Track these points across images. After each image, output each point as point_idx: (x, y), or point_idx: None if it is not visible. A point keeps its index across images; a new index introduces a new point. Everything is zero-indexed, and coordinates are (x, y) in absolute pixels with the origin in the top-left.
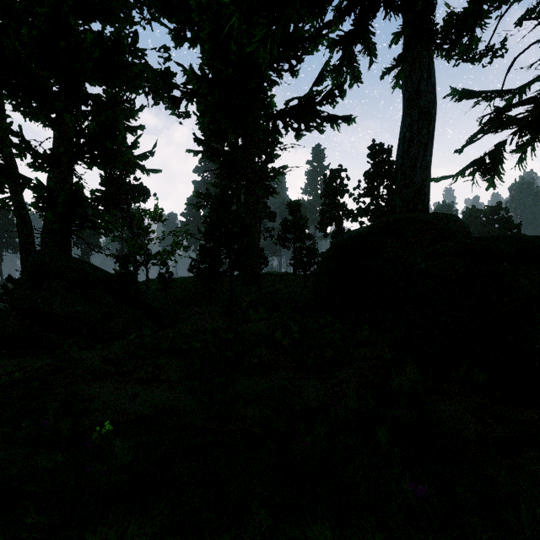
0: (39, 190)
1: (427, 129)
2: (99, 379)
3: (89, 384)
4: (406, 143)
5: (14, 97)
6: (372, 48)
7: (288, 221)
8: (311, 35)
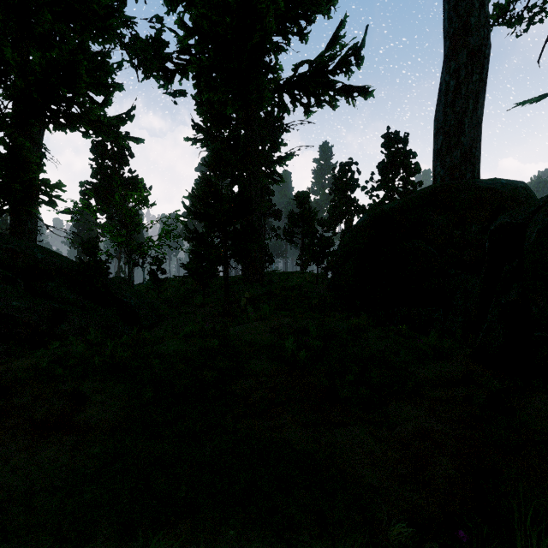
0: None
1: (478, 74)
2: None
3: None
4: (450, 94)
5: None
6: None
7: (295, 214)
8: None
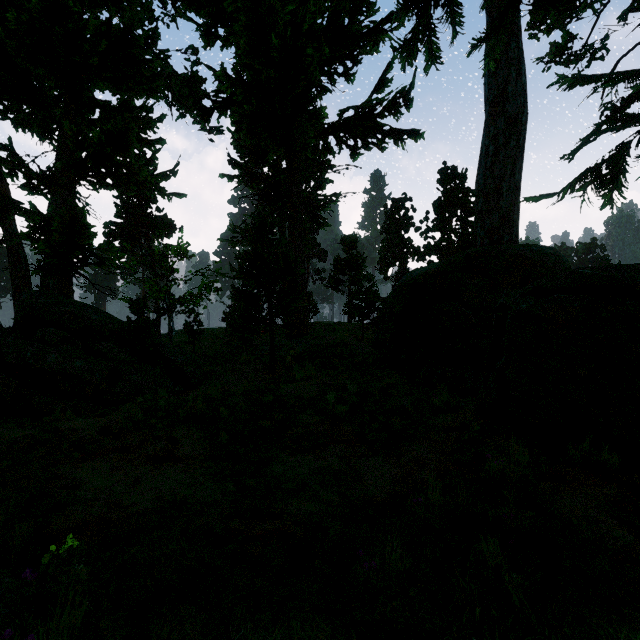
0: (31, 216)
1: (516, 141)
2: (93, 456)
3: (77, 464)
4: (489, 158)
5: (0, 100)
6: (457, 12)
7: (341, 260)
8: (371, 31)
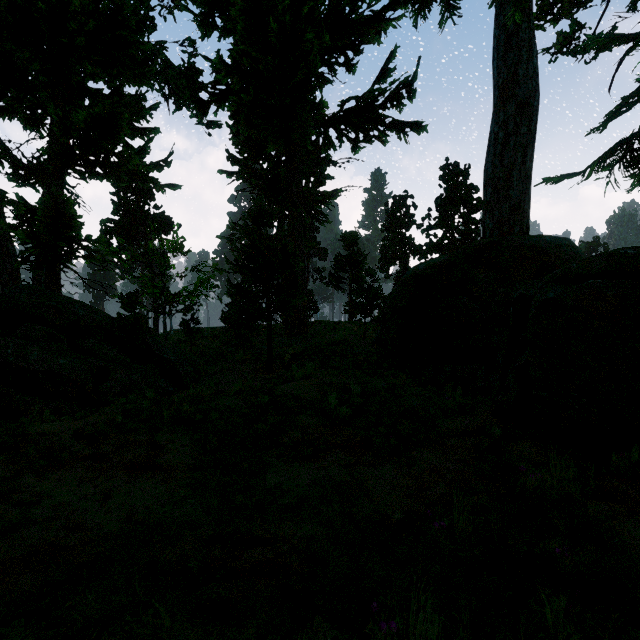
0: (16, 206)
1: (527, 127)
2: (62, 465)
3: (41, 474)
4: (498, 145)
5: None
6: None
7: (342, 257)
8: (373, 18)
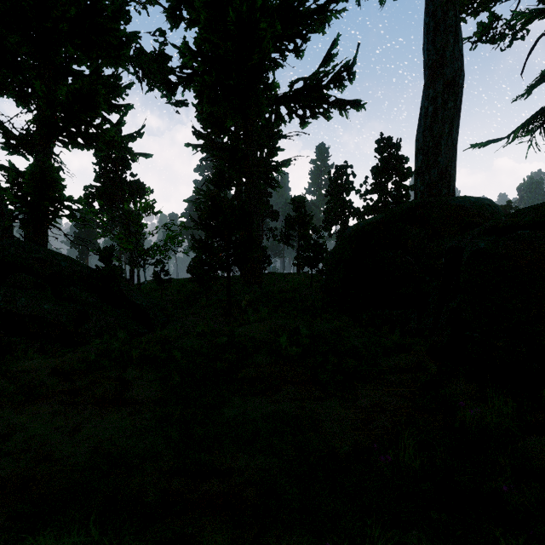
0: (7, 171)
1: (453, 102)
2: (38, 399)
3: (18, 408)
4: (428, 118)
5: None
6: None
7: (292, 217)
8: (318, 10)
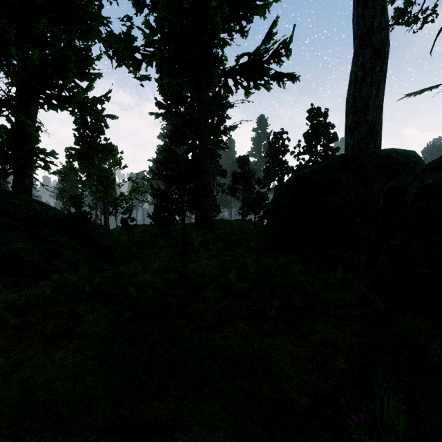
0: None
1: (380, 67)
2: None
3: None
4: (358, 81)
5: None
6: None
7: (237, 174)
8: None
